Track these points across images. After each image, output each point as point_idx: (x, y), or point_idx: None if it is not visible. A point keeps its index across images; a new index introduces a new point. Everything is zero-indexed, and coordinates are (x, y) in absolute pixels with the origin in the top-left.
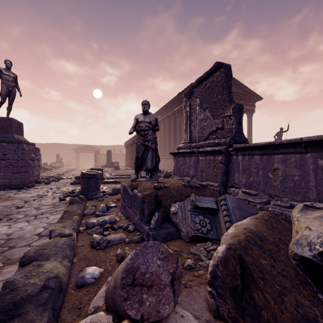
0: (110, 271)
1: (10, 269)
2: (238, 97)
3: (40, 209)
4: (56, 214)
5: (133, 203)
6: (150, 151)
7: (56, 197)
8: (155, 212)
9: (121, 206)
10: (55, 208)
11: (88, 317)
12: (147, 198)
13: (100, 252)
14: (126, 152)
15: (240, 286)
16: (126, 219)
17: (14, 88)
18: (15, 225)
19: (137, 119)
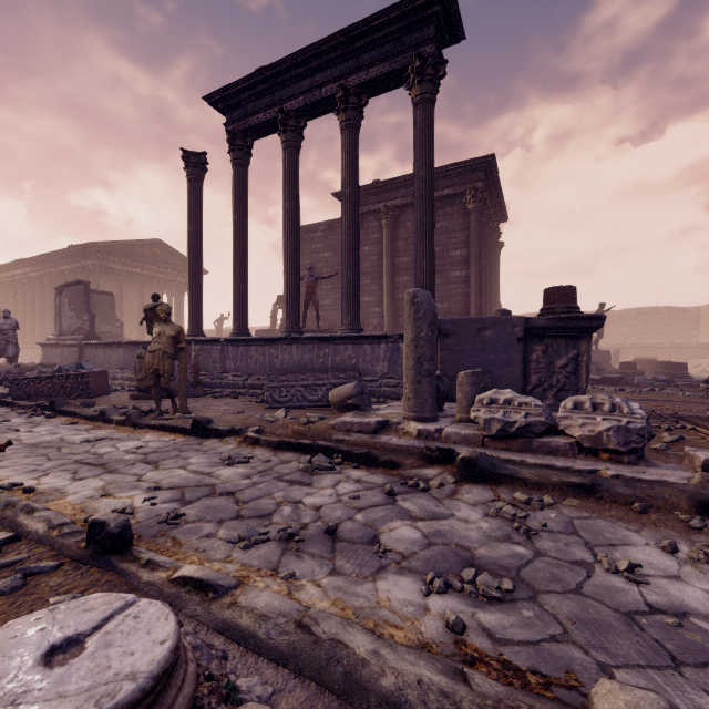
0: None
1: None
2: (172, 267)
3: None
4: None
5: None
6: (11, 344)
7: None
8: None
9: None
10: None
11: None
12: None
13: None
14: None
15: None
16: None
17: None
18: None
19: None
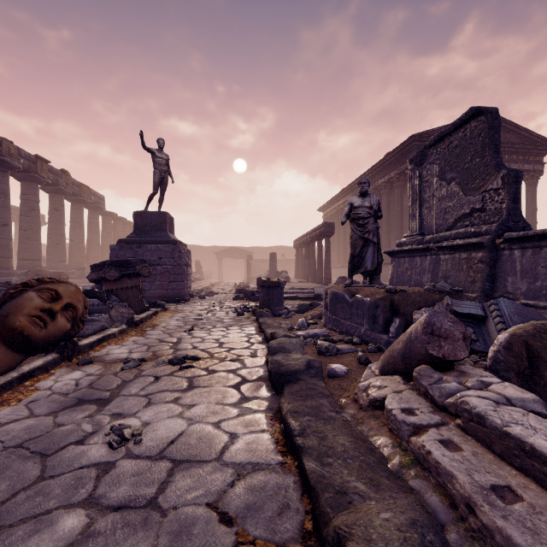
0: (356, 370)
1: (251, 361)
2: (505, 150)
3: (224, 322)
4: (248, 327)
5: (356, 312)
6: (370, 246)
7: (229, 312)
8: (394, 318)
9: (327, 322)
10: (240, 322)
11: (372, 378)
12: (382, 302)
13: (332, 358)
14: (296, 256)
15: (527, 371)
16: (342, 335)
17: (167, 173)
18: (214, 333)
19: (352, 204)
